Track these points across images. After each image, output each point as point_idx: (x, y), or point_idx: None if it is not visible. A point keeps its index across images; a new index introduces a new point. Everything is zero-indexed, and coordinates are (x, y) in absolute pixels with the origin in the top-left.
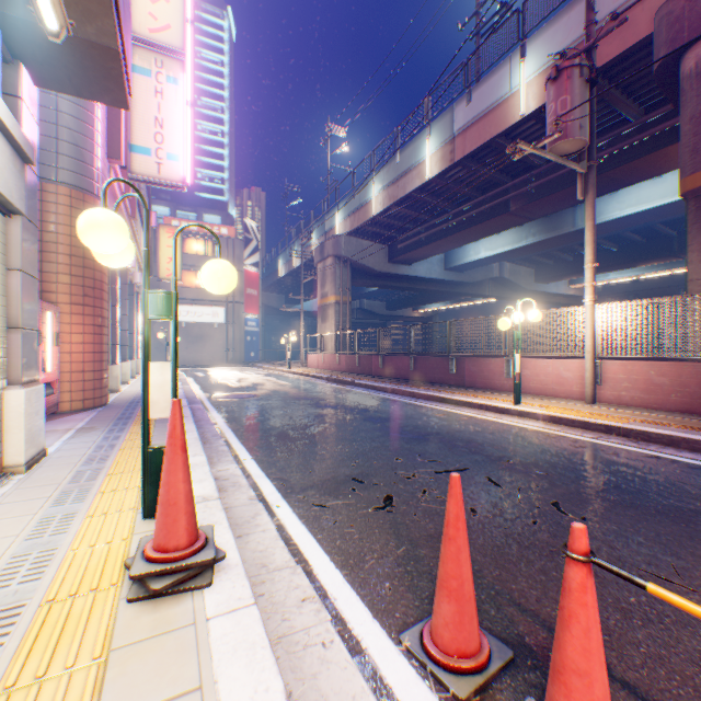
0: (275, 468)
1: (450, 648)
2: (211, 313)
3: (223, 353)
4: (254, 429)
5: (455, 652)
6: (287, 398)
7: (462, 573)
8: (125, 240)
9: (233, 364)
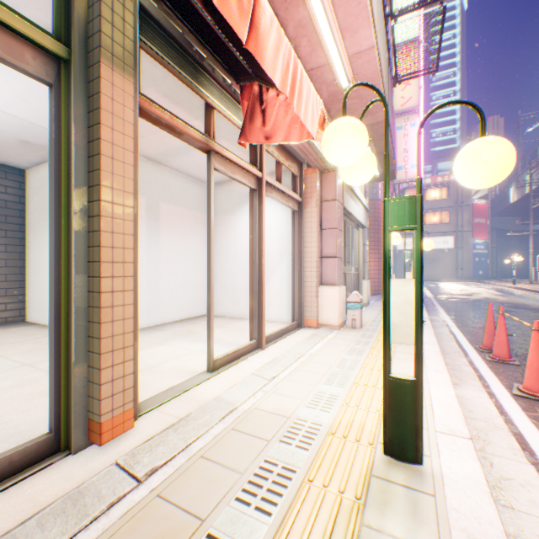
0: (457, 321)
1: (484, 345)
2: (441, 242)
3: (451, 271)
4: (455, 310)
5: (485, 346)
6: (491, 301)
7: (489, 327)
8: (399, 240)
9: (460, 280)
